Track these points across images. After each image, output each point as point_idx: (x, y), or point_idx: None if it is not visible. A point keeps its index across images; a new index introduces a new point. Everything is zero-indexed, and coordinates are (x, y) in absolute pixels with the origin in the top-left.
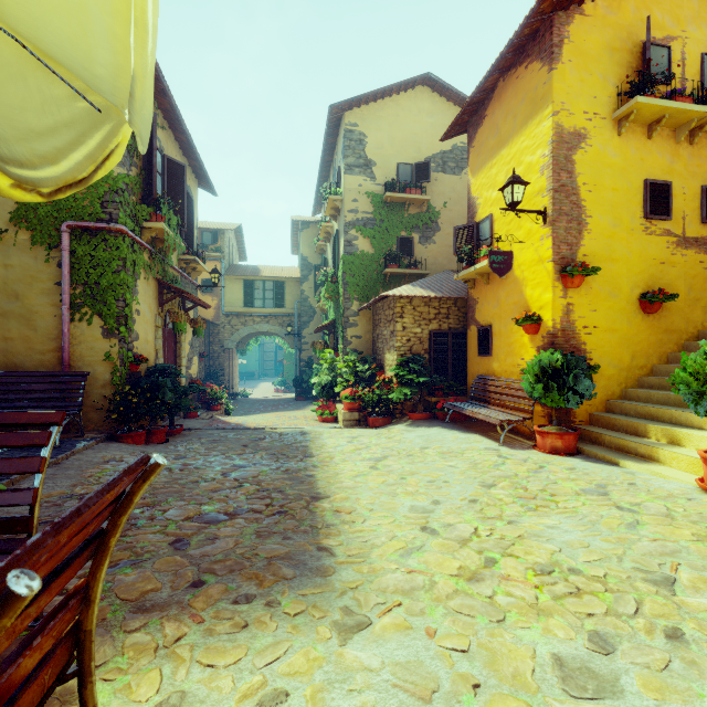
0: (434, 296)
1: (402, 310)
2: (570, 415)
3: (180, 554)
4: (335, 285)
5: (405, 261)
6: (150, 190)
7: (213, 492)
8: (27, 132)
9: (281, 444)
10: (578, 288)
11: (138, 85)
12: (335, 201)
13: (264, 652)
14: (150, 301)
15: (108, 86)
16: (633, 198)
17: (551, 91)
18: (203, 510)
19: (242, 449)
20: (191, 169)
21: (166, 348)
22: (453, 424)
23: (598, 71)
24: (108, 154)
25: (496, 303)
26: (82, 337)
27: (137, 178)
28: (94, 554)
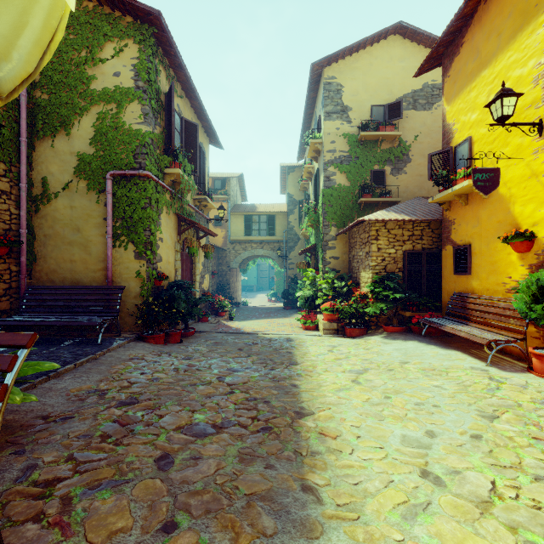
0: (408, 219)
1: (377, 233)
2: None
3: (161, 476)
4: (315, 215)
5: (378, 191)
6: (170, 143)
7: (207, 397)
8: None
9: (270, 349)
10: None
11: None
12: (316, 144)
13: None
14: (171, 231)
15: None
16: None
17: None
18: (194, 419)
19: (238, 352)
20: (204, 130)
21: (184, 268)
22: (429, 339)
23: None
24: (53, 34)
25: (476, 222)
26: (120, 259)
27: (160, 135)
28: None
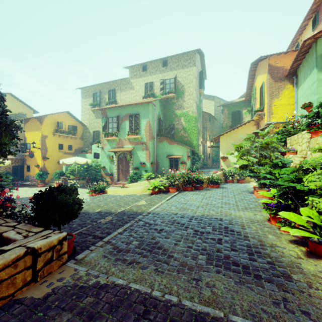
0: (14, 158)
1: None
2: (45, 181)
3: None
4: None
5: None
6: None
7: None
8: None
9: None
10: (46, 161)
11: None
12: None
13: None
14: None
15: None
16: (56, 146)
17: (41, 128)
18: None
19: None
20: None
21: None
22: (20, 186)
23: (50, 126)
24: None
25: (31, 161)
26: None
27: None
28: None
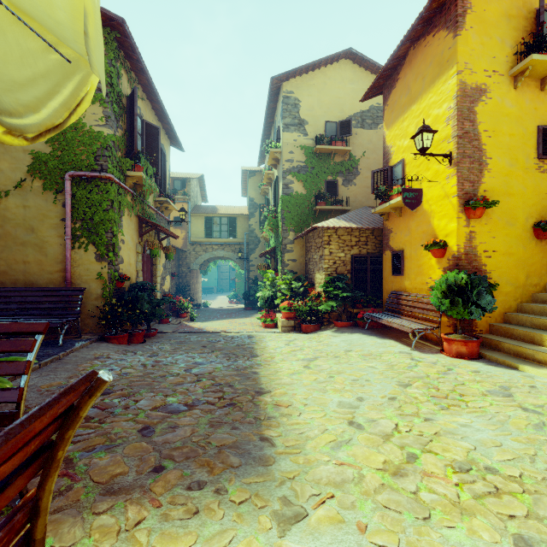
0: (355, 227)
1: (329, 239)
2: (472, 325)
3: (146, 440)
4: (275, 219)
5: (331, 199)
6: (132, 147)
7: (177, 385)
8: (11, 83)
9: (232, 345)
10: (479, 219)
11: (90, 22)
12: (275, 153)
13: (211, 540)
14: (132, 232)
15: (70, 32)
16: (528, 141)
17: (456, 53)
18: (168, 401)
19: (202, 349)
20: (164, 131)
21: (145, 269)
22: (371, 331)
23: (496, 35)
24: (79, 101)
25: (407, 232)
26: (80, 261)
27: (122, 137)
28: (44, 465)
